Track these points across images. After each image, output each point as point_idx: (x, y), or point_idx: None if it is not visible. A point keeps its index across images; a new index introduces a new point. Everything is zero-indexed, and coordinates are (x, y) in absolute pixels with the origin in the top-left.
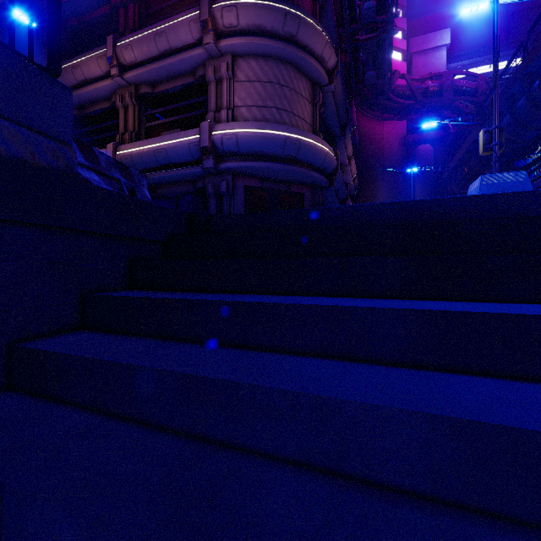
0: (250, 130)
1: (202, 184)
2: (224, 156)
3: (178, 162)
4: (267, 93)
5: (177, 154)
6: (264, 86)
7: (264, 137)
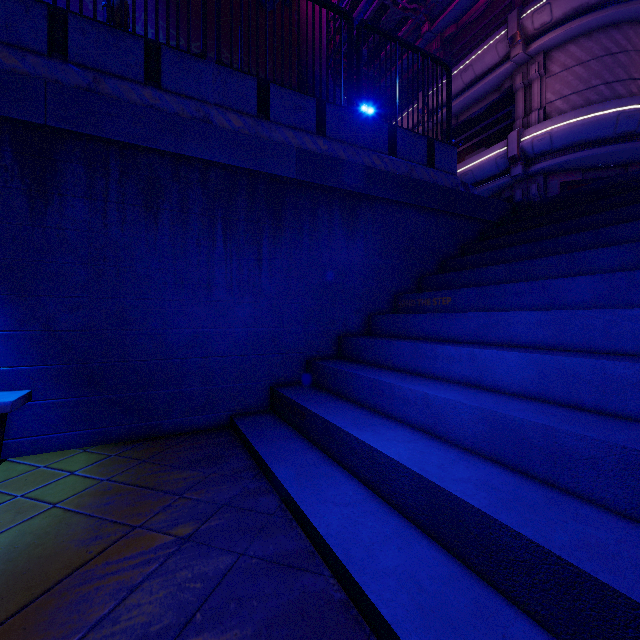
0: (567, 122)
1: (508, 194)
2: (534, 159)
3: (483, 179)
4: (591, 72)
5: (482, 171)
6: (586, 67)
7: (585, 123)
